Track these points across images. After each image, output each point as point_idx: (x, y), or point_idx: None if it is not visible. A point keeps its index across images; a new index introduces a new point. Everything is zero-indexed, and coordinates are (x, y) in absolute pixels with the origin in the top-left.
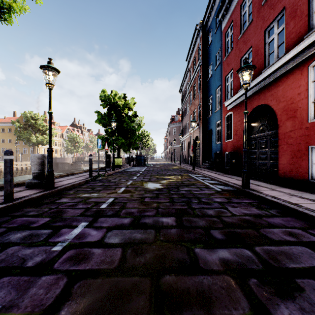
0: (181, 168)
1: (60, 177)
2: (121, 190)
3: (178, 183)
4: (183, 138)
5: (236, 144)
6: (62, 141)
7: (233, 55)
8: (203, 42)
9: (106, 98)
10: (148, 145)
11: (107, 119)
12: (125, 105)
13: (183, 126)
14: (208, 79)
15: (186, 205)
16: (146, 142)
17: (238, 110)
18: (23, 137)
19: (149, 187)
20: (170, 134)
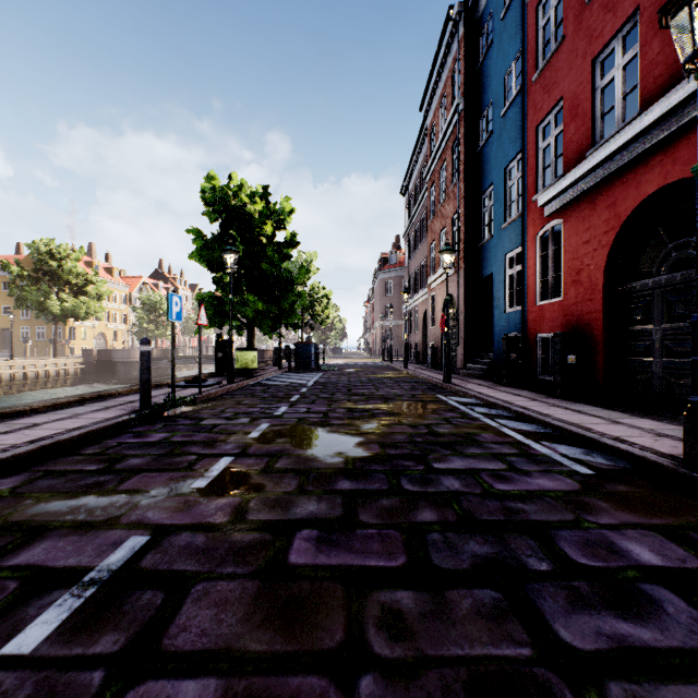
0: (410, 377)
1: (47, 411)
2: (212, 474)
3: (420, 435)
4: (412, 301)
5: (578, 310)
6: (129, 313)
7: (566, 58)
8: (466, 50)
9: (215, 194)
10: (328, 321)
11: (219, 249)
12: (266, 212)
13: (412, 273)
14: (481, 145)
15: (519, 624)
16: (322, 313)
17: (586, 209)
18: (29, 300)
19: (321, 456)
20: (379, 294)
